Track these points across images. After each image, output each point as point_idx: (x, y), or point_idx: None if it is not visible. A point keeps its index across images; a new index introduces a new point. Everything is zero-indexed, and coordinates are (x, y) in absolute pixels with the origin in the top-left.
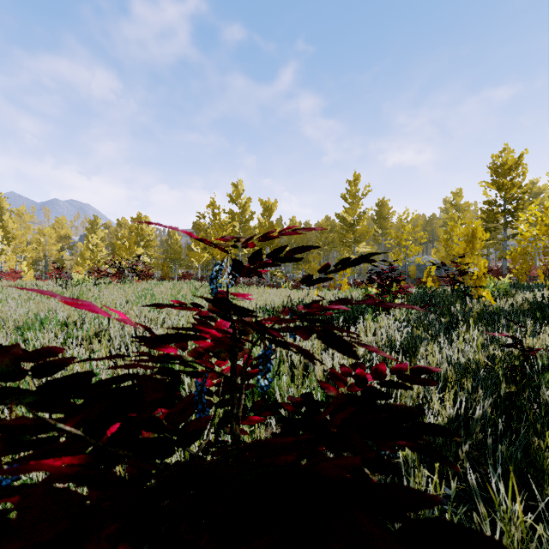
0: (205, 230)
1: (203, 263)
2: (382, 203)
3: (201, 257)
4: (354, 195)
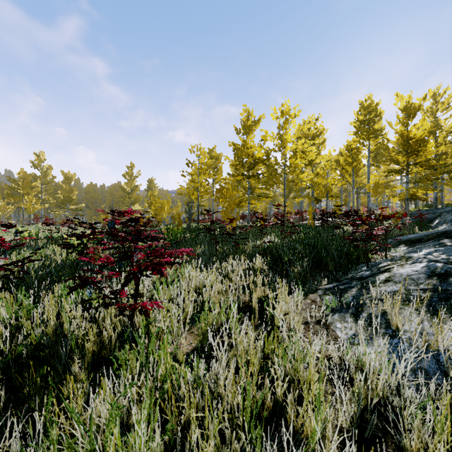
0: (15, 190)
1: (1, 213)
2: (151, 181)
3: (6, 209)
4: (131, 175)
